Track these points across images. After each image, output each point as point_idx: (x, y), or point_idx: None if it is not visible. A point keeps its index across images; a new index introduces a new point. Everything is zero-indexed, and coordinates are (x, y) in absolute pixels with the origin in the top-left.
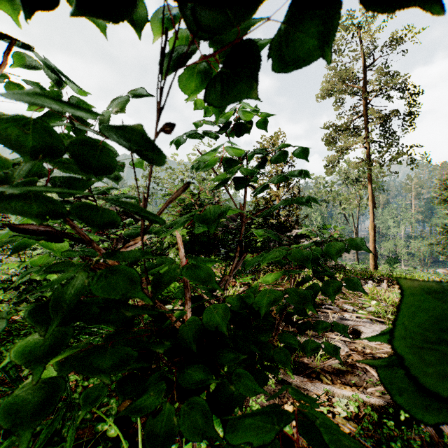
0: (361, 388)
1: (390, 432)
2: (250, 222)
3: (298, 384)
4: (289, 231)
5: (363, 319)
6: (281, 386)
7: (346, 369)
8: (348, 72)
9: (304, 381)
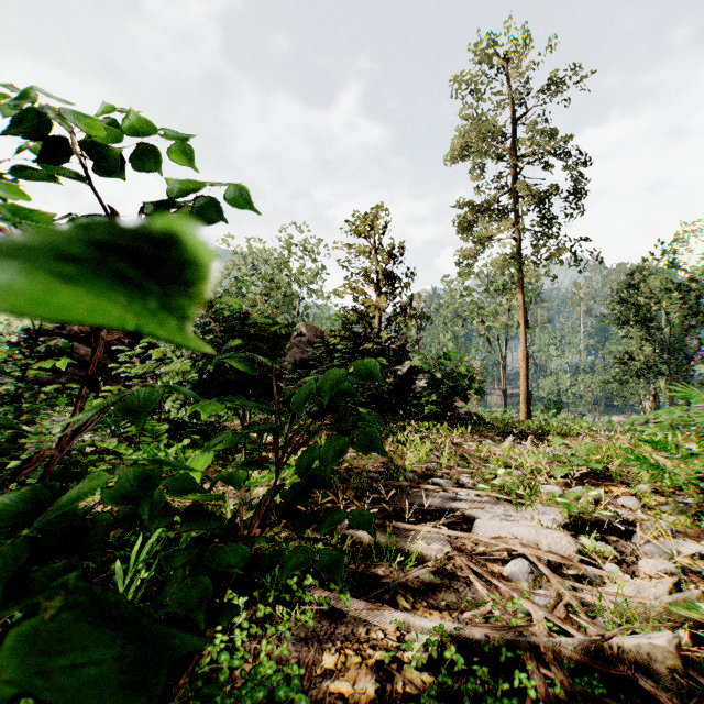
0: (456, 612)
1: (478, 688)
2: (333, 348)
3: (358, 615)
4: (400, 363)
5: (484, 498)
6: (329, 621)
7: (440, 581)
8: (491, 125)
9: (367, 608)
